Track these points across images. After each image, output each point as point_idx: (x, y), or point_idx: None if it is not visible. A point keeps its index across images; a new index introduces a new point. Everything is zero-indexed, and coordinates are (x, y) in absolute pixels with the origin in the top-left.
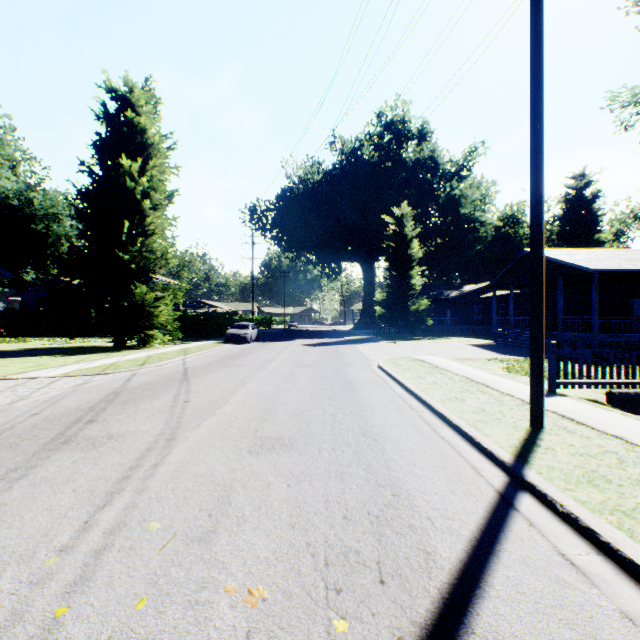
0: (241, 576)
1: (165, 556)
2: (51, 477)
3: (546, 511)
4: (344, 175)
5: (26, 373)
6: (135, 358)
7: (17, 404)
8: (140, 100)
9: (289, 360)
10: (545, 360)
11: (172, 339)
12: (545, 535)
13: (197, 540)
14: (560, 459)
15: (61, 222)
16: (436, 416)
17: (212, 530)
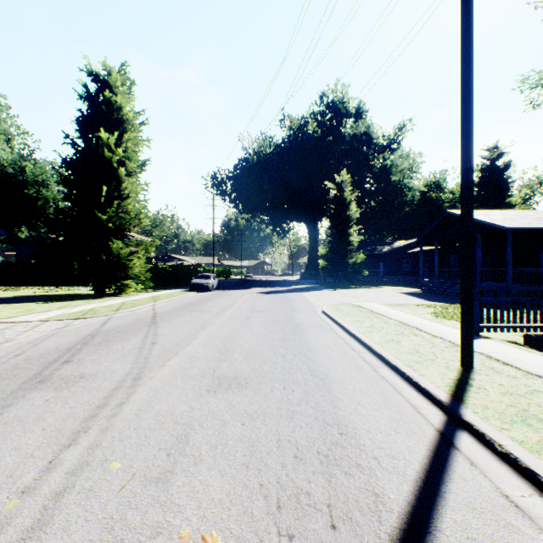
0: (195, 520)
1: (123, 498)
2: (23, 416)
3: (485, 450)
4: (292, 148)
5: (15, 317)
6: (111, 304)
7: (3, 346)
8: (117, 82)
9: (245, 306)
10: None
11: (144, 288)
12: (487, 475)
13: (155, 481)
14: (493, 398)
15: (49, 187)
16: (375, 357)
17: (169, 470)
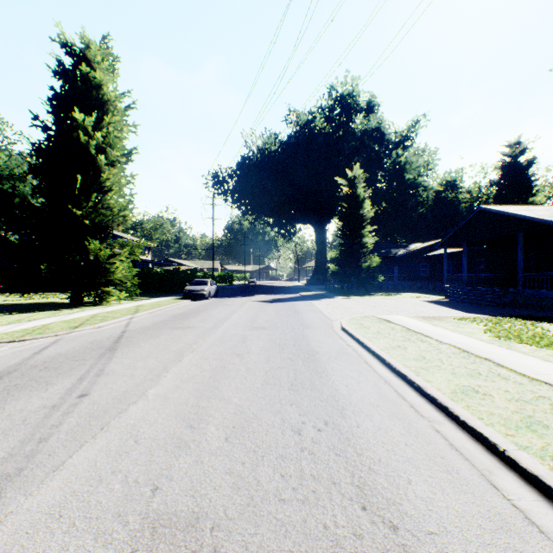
0: None
1: None
2: None
3: None
4: (299, 143)
5: None
6: (77, 318)
7: None
8: (96, 56)
9: (243, 320)
10: (520, 320)
11: (130, 295)
12: None
13: None
14: None
15: (26, 182)
16: (466, 433)
17: None
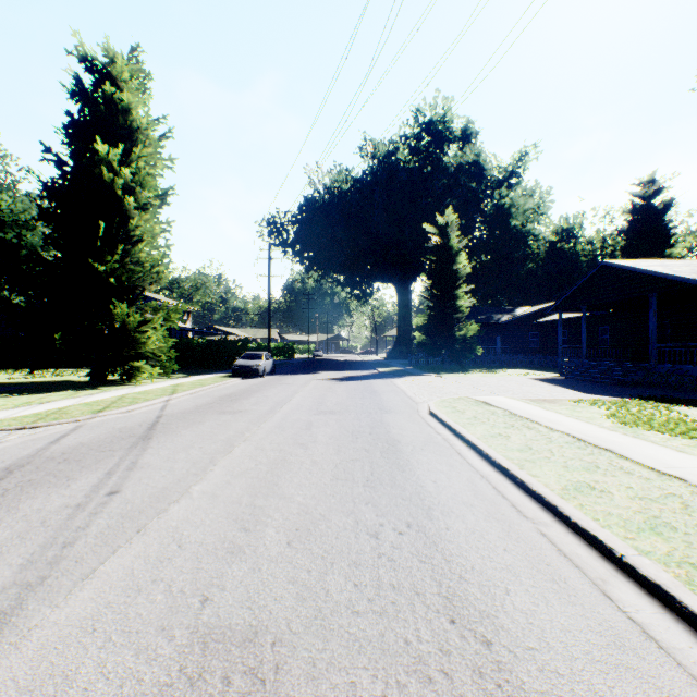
0: None
1: None
2: None
3: None
4: (376, 181)
5: None
6: (100, 400)
7: None
8: (123, 73)
9: (307, 402)
10: (652, 402)
11: (165, 372)
12: None
13: None
14: None
15: (35, 230)
16: (578, 537)
17: None
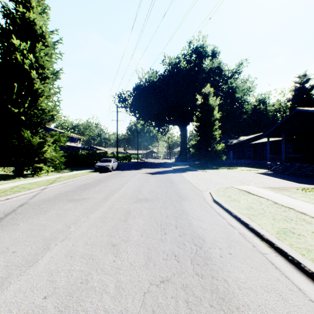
0: None
1: None
2: None
3: None
4: (170, 75)
5: None
6: None
7: None
8: (32, 3)
9: (131, 191)
10: None
11: (56, 169)
12: None
13: None
14: None
15: None
16: None
17: None
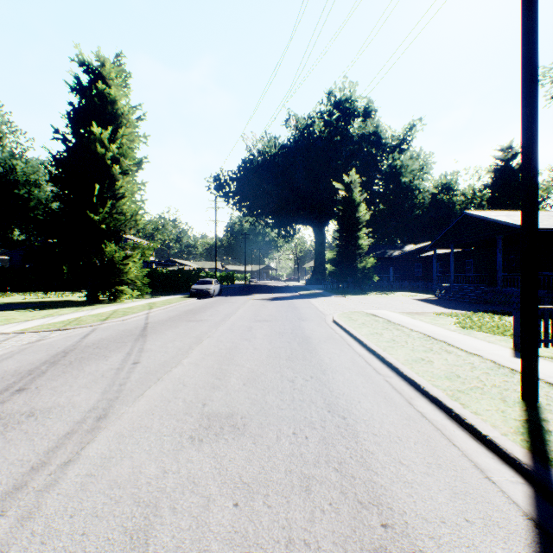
0: None
1: None
2: None
3: None
4: (298, 148)
5: None
6: (101, 312)
7: None
8: (111, 73)
9: (247, 314)
10: (491, 314)
11: (141, 294)
12: None
13: None
14: None
15: (41, 187)
16: (406, 382)
17: None
